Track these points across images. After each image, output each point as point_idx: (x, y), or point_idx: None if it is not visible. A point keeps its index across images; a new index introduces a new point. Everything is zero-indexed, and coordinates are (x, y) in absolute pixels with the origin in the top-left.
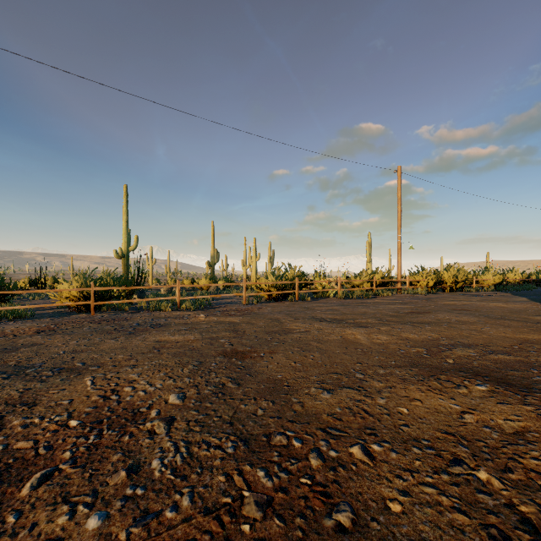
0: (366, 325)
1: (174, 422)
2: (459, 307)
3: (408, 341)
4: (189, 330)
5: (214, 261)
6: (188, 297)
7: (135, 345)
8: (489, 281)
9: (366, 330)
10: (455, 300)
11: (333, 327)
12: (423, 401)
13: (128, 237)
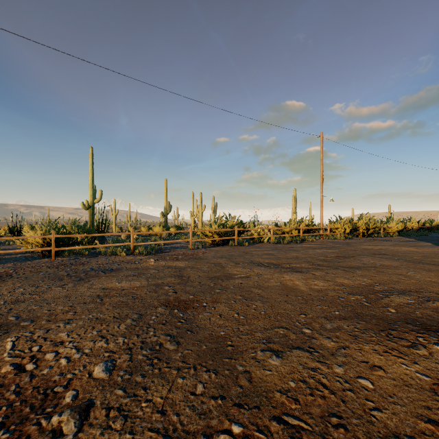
0: (301, 270)
1: (91, 411)
2: (377, 251)
3: (345, 288)
4: (137, 275)
5: (167, 212)
6: (141, 243)
7: (80, 293)
8: (394, 228)
9: (303, 275)
10: (371, 245)
11: (271, 272)
12: (386, 369)
13: (93, 191)
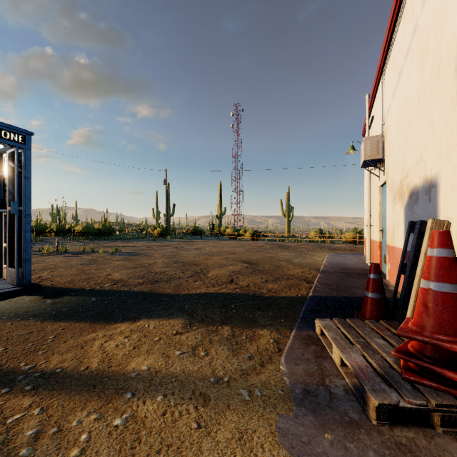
0: None
1: None
2: None
3: None
4: None
5: None
6: None
7: None
8: None
9: None
10: None
11: None
12: None
13: None
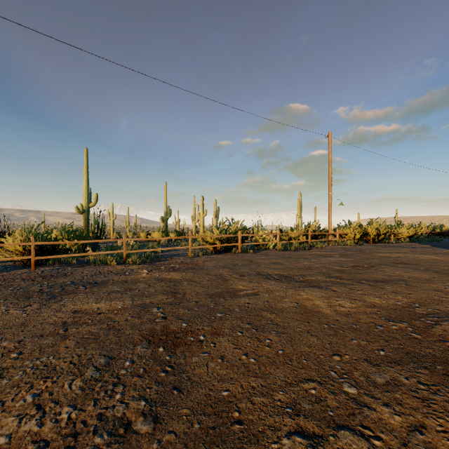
0: (319, 285)
1: None
2: (396, 259)
3: (378, 310)
4: (122, 292)
5: (167, 216)
6: (134, 251)
7: (42, 319)
8: (404, 234)
9: (322, 292)
10: (386, 252)
11: (284, 288)
12: None
13: (88, 194)
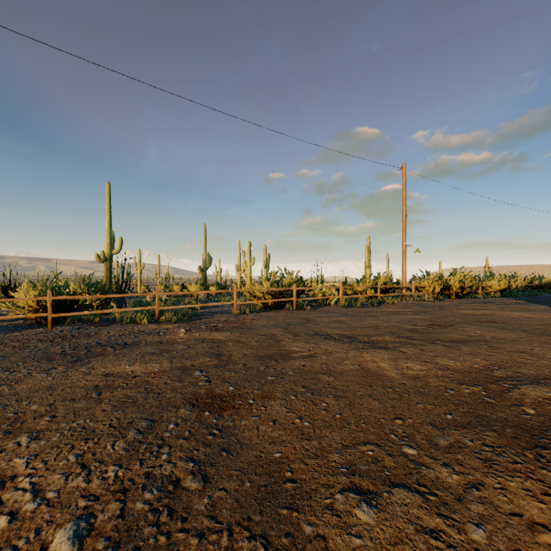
0: (386, 346)
1: None
2: (481, 317)
3: (451, 373)
4: (158, 353)
5: (206, 266)
6: (169, 307)
7: (71, 382)
8: (495, 287)
9: (389, 353)
10: (470, 309)
11: (345, 349)
12: None
13: (111, 239)
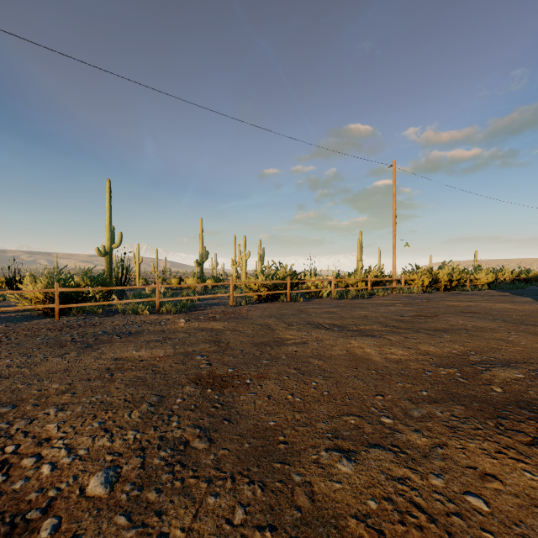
0: (373, 334)
1: None
2: (466, 309)
3: (431, 357)
4: (161, 341)
5: (202, 259)
6: (168, 299)
7: (85, 365)
8: (483, 280)
9: (375, 340)
10: (456, 300)
11: (335, 337)
12: (503, 479)
13: (111, 234)
